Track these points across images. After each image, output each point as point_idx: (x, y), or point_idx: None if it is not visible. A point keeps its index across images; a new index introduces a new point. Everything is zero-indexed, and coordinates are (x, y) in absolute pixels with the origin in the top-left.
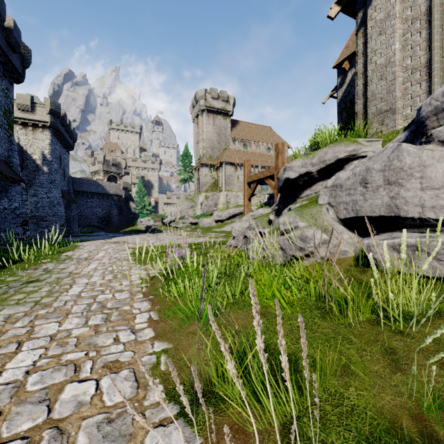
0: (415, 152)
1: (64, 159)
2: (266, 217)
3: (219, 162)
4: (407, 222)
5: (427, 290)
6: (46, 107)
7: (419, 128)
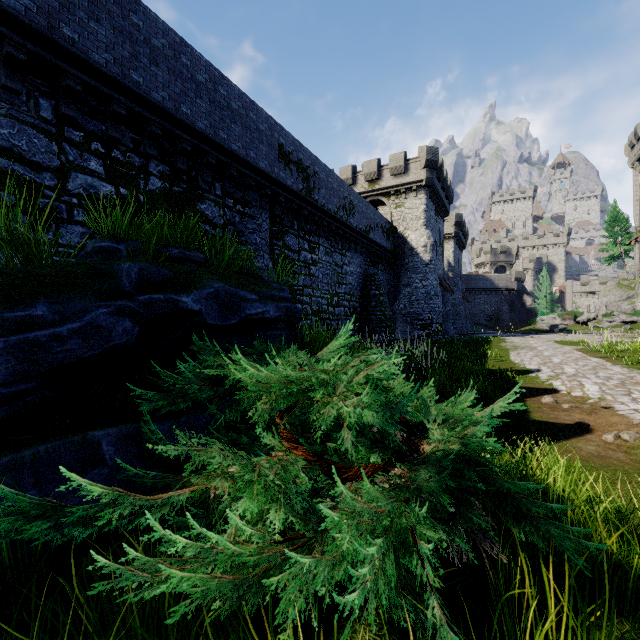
0: None
1: (459, 261)
2: None
3: None
4: None
5: None
6: (451, 221)
7: None
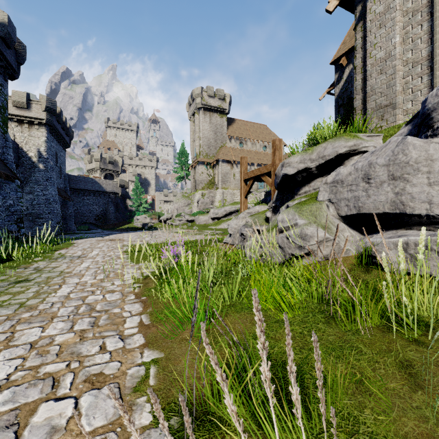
0: (421, 146)
1: (61, 157)
2: (263, 214)
3: (215, 160)
4: (413, 219)
5: (438, 292)
6: (42, 105)
7: (424, 121)
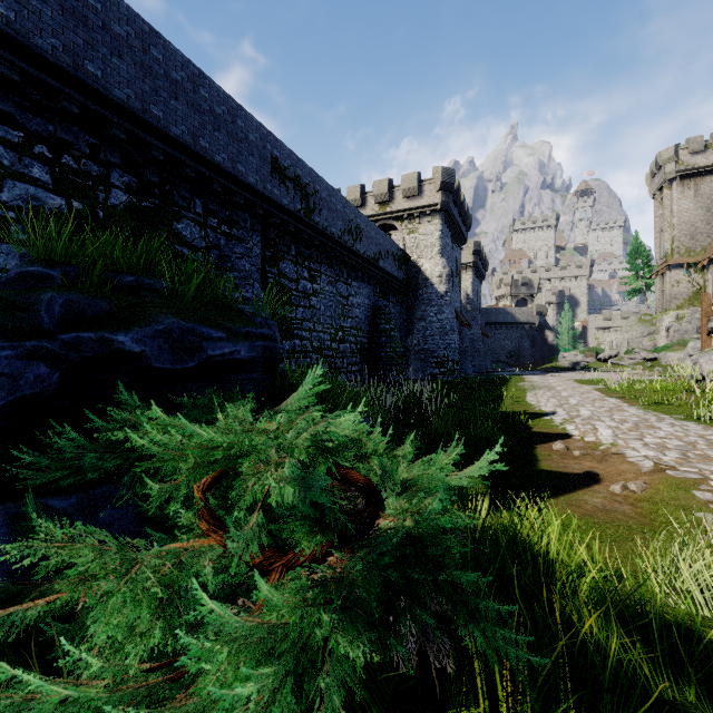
0: None
1: (478, 293)
2: None
3: (706, 258)
4: None
5: None
6: (470, 249)
7: None
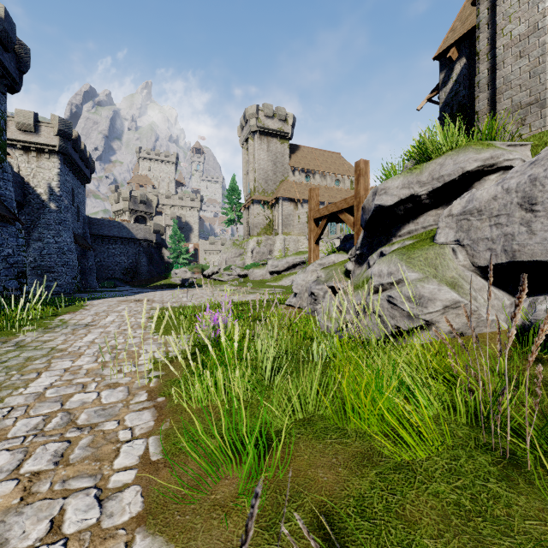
0: None
1: (79, 194)
2: (341, 266)
3: (275, 198)
4: None
5: None
6: (54, 127)
7: None
